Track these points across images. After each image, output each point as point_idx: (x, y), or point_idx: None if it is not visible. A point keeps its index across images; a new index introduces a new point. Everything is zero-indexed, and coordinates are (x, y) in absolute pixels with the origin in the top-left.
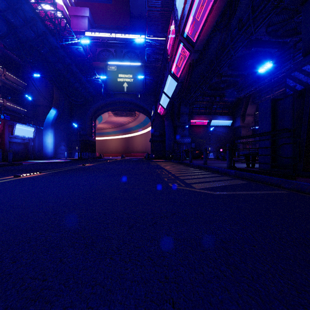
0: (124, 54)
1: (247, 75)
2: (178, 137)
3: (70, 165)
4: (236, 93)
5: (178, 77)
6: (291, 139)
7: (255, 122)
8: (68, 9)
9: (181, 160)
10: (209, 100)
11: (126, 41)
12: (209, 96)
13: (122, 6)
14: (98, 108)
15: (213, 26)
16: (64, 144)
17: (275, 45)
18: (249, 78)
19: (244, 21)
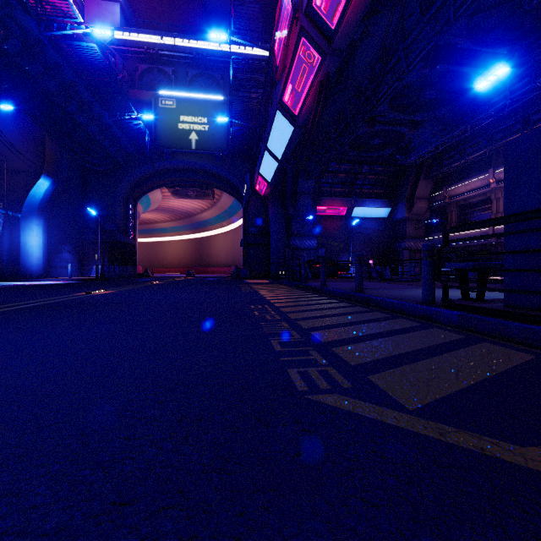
0: (191, 80)
1: (421, 123)
2: (295, 238)
3: (56, 295)
4: (400, 157)
5: (295, 115)
6: None
7: (431, 212)
8: None
9: (302, 281)
10: (350, 170)
11: (196, 54)
12: (350, 163)
13: None
14: (141, 180)
15: None
16: (68, 249)
17: (479, 62)
18: (423, 129)
19: None
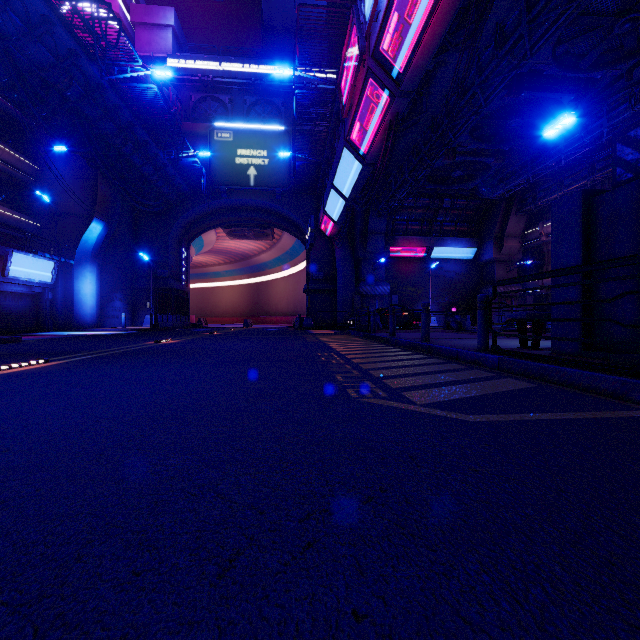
0: (249, 108)
1: (509, 152)
2: (365, 283)
3: (127, 343)
4: (486, 190)
5: (363, 153)
6: (632, 283)
7: (525, 251)
8: (130, 11)
9: (371, 331)
10: (429, 205)
11: (254, 79)
12: (429, 197)
13: (245, 7)
14: (194, 220)
15: (443, 36)
16: (120, 297)
17: (570, 87)
18: (512, 158)
19: (508, 28)
